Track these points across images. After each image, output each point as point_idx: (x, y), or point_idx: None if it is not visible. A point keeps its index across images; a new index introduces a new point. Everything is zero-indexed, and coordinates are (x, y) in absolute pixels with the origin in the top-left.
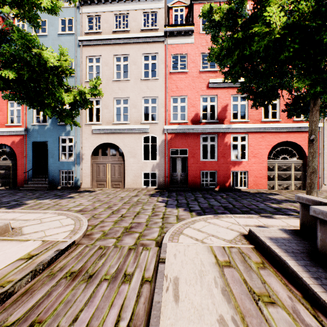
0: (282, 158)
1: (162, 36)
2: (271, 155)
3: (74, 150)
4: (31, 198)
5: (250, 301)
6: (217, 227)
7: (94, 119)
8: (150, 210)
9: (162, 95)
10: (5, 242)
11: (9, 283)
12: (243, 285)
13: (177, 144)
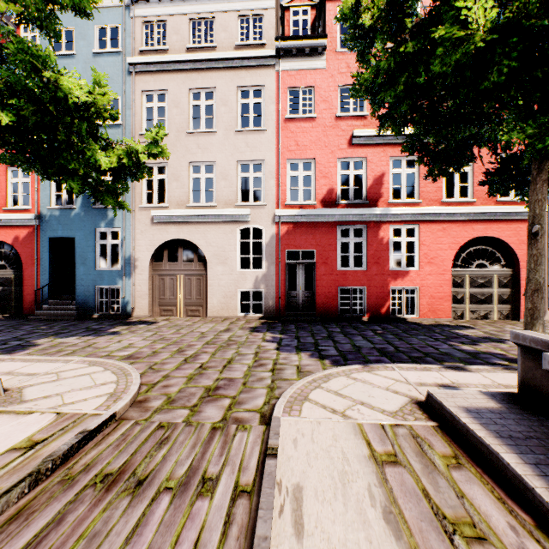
0: (476, 266)
1: (271, 56)
2: (456, 260)
3: (122, 252)
4: (45, 335)
5: (437, 535)
6: (369, 387)
7: (156, 199)
8: (252, 356)
9: (271, 157)
10: None
11: None
12: (424, 501)
13: (297, 241)
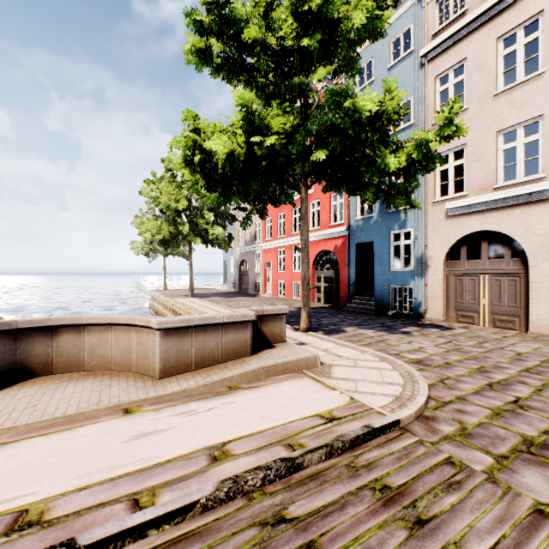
0: None
1: None
2: None
3: (413, 252)
4: (351, 324)
5: None
6: None
7: (451, 190)
8: None
9: None
10: (311, 381)
11: (300, 447)
12: None
13: None
